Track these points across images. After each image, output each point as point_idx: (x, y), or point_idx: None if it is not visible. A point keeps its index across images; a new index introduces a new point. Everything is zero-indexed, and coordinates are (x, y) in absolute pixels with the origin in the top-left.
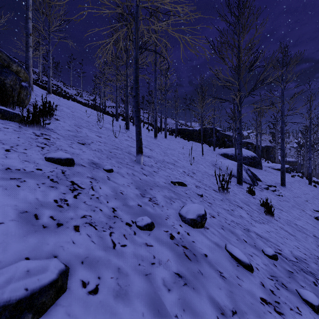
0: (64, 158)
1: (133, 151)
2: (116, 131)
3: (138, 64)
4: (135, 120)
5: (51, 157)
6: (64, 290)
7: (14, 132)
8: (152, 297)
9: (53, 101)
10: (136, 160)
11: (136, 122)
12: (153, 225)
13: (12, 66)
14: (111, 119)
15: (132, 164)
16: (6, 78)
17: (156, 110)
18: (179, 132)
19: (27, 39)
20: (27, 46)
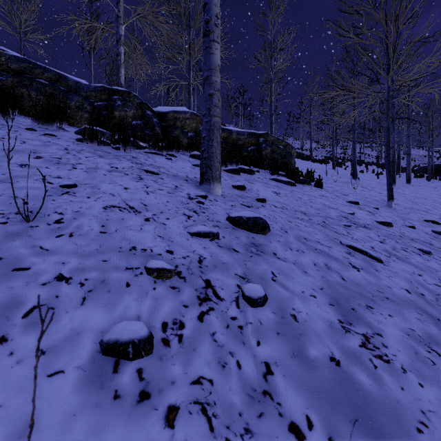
0: (355, 201)
1: (378, 200)
2: (346, 182)
3: (389, 131)
4: (386, 175)
5: (349, 201)
6: (392, 227)
7: (320, 191)
8: (419, 236)
9: (314, 168)
10: (387, 205)
11: (387, 176)
12: (415, 227)
13: (292, 151)
14: (328, 169)
15: (385, 207)
16: (292, 160)
17: (393, 149)
18: (437, 171)
19: (271, 119)
20: (271, 124)
